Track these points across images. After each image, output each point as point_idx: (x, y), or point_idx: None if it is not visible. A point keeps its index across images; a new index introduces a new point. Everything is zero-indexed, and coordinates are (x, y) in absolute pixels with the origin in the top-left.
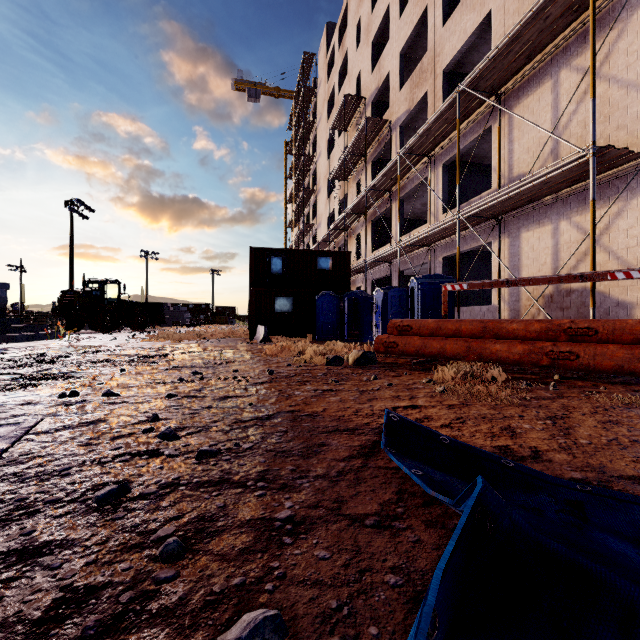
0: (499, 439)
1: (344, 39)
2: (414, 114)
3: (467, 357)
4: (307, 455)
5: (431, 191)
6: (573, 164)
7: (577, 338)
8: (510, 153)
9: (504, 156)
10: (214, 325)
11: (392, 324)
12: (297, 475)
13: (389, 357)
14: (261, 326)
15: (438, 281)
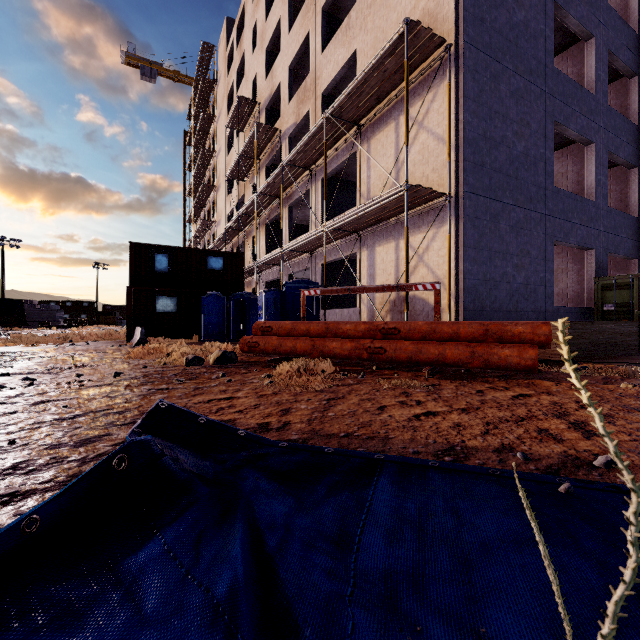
0: (269, 418)
1: (242, 39)
2: (302, 127)
3: (313, 354)
4: (80, 445)
5: (313, 202)
6: (396, 196)
7: (388, 336)
8: (368, 178)
9: (364, 179)
10: (98, 326)
11: (256, 325)
12: (54, 461)
13: (257, 356)
14: (138, 327)
15: (305, 286)
